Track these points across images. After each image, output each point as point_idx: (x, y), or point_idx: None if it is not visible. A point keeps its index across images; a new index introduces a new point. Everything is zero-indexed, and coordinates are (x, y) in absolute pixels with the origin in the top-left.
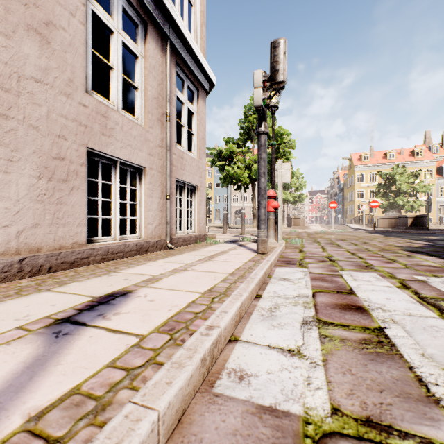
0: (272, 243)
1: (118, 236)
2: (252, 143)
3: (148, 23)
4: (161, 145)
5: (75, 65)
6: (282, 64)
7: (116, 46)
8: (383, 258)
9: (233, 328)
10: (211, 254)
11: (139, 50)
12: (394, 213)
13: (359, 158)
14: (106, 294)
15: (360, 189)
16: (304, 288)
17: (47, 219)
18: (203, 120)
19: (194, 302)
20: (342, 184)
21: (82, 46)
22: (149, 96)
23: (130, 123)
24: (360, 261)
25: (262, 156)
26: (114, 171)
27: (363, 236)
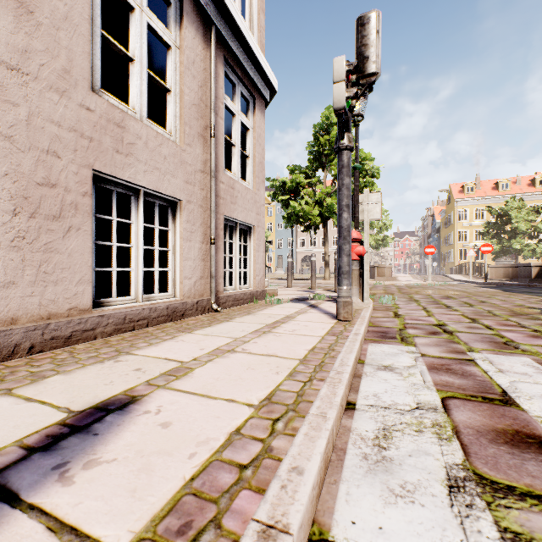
0: (357, 304)
1: (141, 297)
2: (324, 171)
3: (184, 0)
4: (203, 169)
5: (73, 49)
6: (373, 48)
7: (138, 29)
8: (523, 328)
9: (315, 503)
10: (271, 320)
11: (171, 38)
12: (508, 260)
13: (460, 190)
14: (94, 405)
15: (462, 230)
16: (424, 388)
17: (28, 275)
18: (261, 138)
19: (240, 431)
20: (438, 223)
21: (84, 22)
22: (186, 102)
23: (159, 138)
24: (491, 333)
25: (344, 181)
26: (136, 204)
27: (474, 292)
